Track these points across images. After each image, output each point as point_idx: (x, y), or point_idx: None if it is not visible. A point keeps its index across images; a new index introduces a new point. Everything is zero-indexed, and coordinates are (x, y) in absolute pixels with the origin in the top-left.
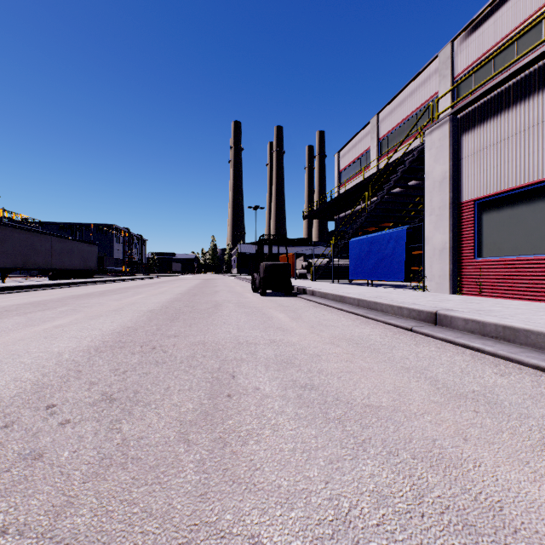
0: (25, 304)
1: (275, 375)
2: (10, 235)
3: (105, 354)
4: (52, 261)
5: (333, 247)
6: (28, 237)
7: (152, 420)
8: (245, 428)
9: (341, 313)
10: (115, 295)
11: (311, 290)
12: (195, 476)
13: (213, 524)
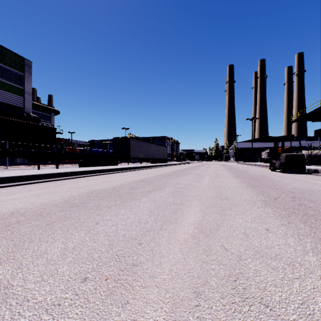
0: (173, 172)
1: None
2: (143, 144)
3: (259, 188)
4: (153, 155)
5: None
6: (147, 145)
7: None
8: None
9: None
10: (196, 170)
11: None
12: None
13: None
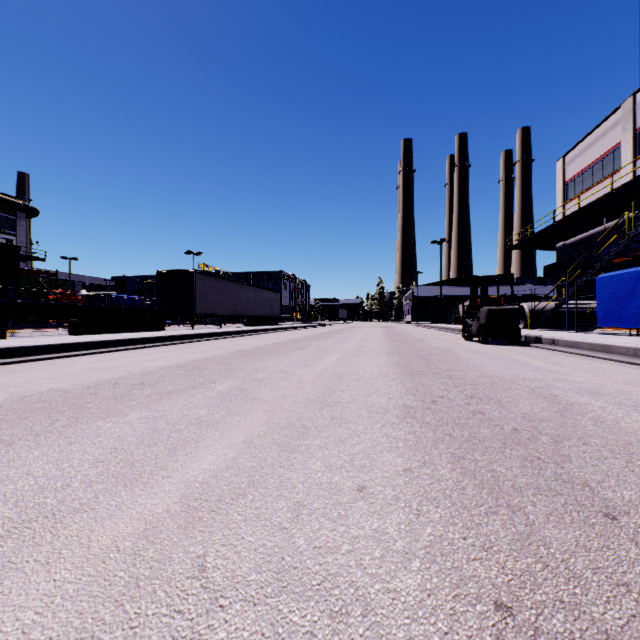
0: (275, 344)
1: (594, 398)
2: (225, 287)
3: (418, 377)
4: (250, 309)
5: (567, 286)
6: (235, 288)
7: (526, 408)
8: (607, 418)
9: (612, 363)
10: (327, 339)
11: (549, 339)
12: (598, 428)
13: (636, 441)
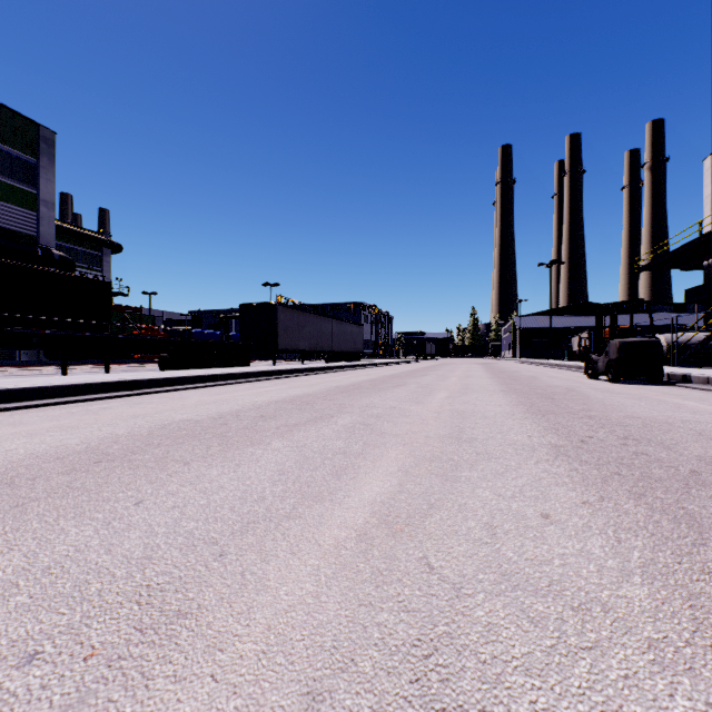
0: (369, 381)
1: None
2: (307, 320)
3: (551, 416)
4: (332, 344)
5: None
6: (317, 321)
7: (698, 451)
8: None
9: None
10: (424, 376)
11: (702, 377)
12: None
13: None
